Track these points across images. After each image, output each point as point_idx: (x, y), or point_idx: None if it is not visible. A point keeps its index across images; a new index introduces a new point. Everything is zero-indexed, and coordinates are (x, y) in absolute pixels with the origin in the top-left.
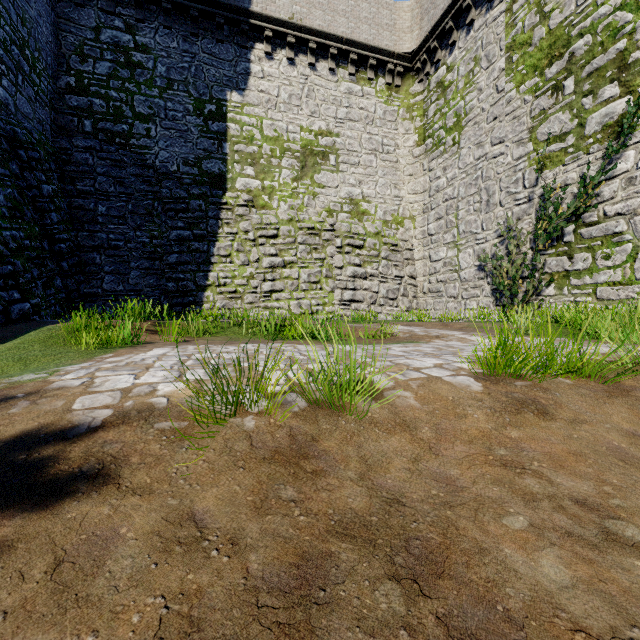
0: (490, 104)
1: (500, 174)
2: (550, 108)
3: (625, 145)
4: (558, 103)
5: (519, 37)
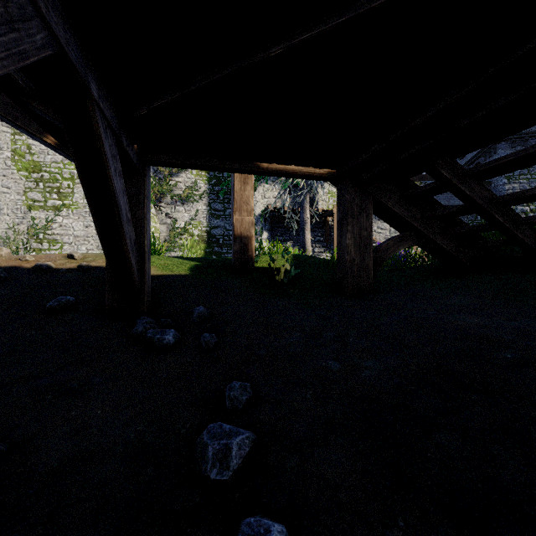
0: (1, 167)
1: (8, 202)
2: (34, 188)
3: (60, 215)
4: (37, 189)
5: (19, 151)
